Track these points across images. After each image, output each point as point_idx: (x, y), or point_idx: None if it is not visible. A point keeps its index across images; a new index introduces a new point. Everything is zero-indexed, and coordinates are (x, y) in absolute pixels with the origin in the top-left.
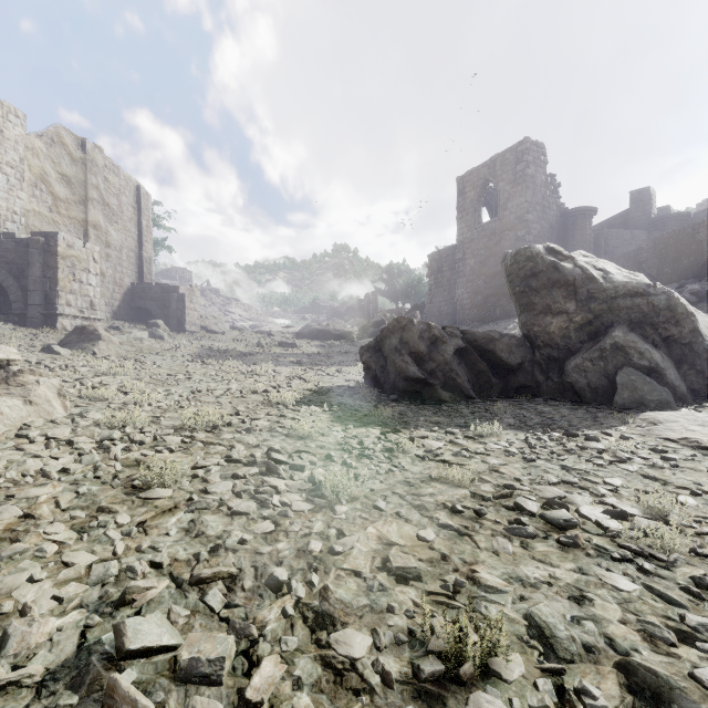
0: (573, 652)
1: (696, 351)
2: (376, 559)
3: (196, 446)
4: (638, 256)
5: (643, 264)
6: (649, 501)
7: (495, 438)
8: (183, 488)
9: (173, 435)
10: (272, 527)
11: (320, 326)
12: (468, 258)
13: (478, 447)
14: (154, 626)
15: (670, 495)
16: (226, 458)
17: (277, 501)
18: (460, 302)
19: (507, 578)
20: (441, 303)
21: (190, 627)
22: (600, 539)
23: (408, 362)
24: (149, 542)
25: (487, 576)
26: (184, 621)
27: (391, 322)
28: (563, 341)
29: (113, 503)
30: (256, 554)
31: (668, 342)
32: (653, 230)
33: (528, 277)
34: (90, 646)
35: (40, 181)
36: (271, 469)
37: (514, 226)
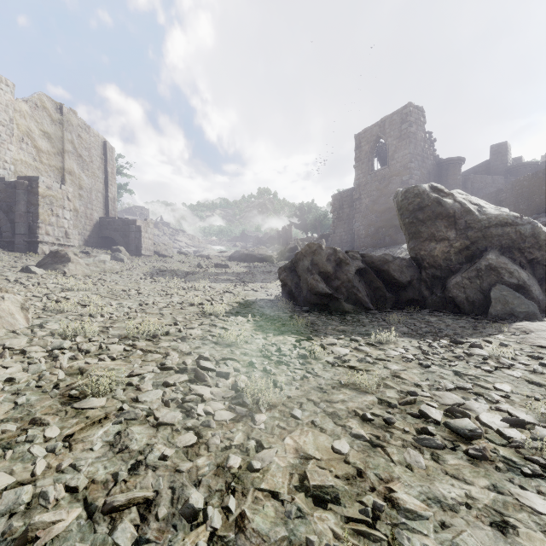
0: None
1: None
2: (294, 475)
3: (135, 354)
4: (499, 195)
5: (502, 202)
6: (540, 408)
7: (392, 345)
8: (116, 397)
9: (117, 343)
10: (194, 439)
11: (247, 251)
12: (363, 198)
13: (379, 353)
14: None
15: None
16: (160, 365)
17: (201, 410)
18: (357, 232)
19: (424, 498)
20: (342, 233)
21: None
22: (505, 449)
23: (318, 280)
24: (71, 460)
25: (404, 497)
26: None
27: (303, 247)
28: (445, 263)
29: (47, 414)
30: (175, 472)
31: (532, 263)
32: (509, 176)
33: (416, 210)
34: None
35: (26, 137)
36: (199, 377)
37: (400, 172)
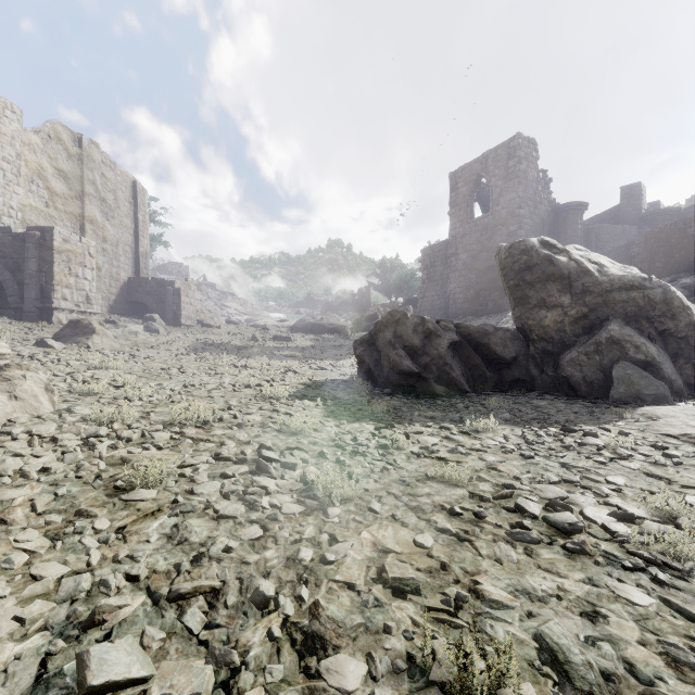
0: (591, 681)
1: (692, 345)
2: (371, 568)
3: (185, 443)
4: (630, 250)
5: (634, 259)
6: (656, 502)
7: (491, 434)
8: (168, 489)
9: (162, 431)
10: (260, 532)
11: (314, 320)
12: (460, 253)
13: (474, 443)
14: (123, 654)
15: (677, 494)
16: (215, 456)
17: (266, 503)
18: (453, 296)
19: (512, 590)
20: (434, 297)
21: (165, 653)
22: (608, 544)
23: (402, 356)
24: (127, 551)
25: (490, 589)
26: (158, 645)
27: (384, 316)
28: (558, 335)
29: (93, 506)
30: (241, 564)
31: (664, 336)
32: (643, 225)
33: (522, 270)
34: (49, 678)
35: (36, 177)
36: (261, 468)
37: (506, 221)
